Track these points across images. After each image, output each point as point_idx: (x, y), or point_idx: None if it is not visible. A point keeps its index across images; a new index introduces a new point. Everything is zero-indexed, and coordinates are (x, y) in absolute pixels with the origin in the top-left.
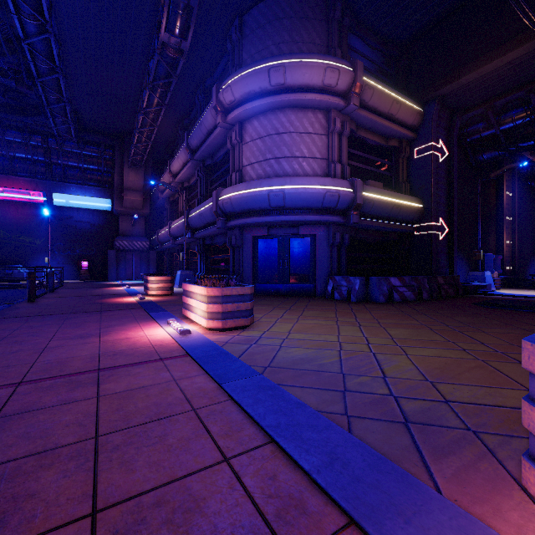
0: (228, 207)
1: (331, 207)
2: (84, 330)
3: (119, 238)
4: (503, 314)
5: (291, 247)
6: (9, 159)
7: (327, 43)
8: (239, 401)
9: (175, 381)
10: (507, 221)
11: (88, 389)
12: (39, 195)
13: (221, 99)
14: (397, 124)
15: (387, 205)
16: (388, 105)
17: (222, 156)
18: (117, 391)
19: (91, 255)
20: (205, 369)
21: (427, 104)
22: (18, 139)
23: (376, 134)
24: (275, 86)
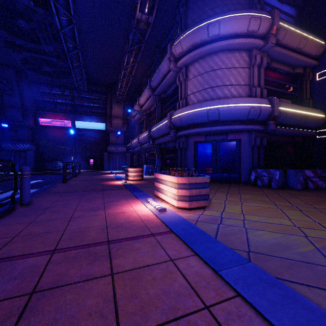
0: (178, 123)
1: (254, 119)
2: (94, 204)
3: (110, 146)
4: None
5: (221, 149)
6: (54, 103)
7: (249, 2)
8: (252, 302)
9: (172, 261)
10: None
11: (103, 263)
12: (68, 122)
13: (173, 52)
14: (303, 55)
15: (297, 116)
16: (297, 41)
17: (172, 91)
18: (126, 269)
19: (95, 155)
20: (193, 250)
21: None
22: (58, 92)
23: (285, 64)
24: (212, 37)
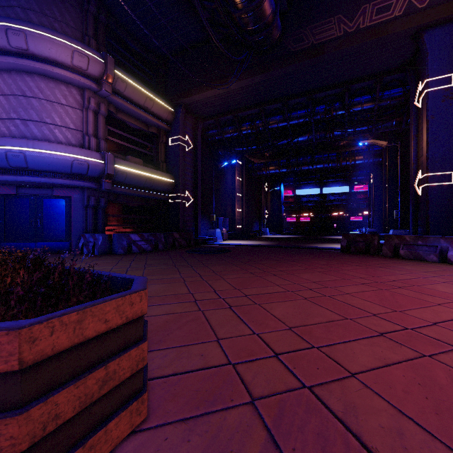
0: None
1: (82, 174)
2: None
3: None
4: (187, 257)
5: (45, 207)
6: None
7: (82, 29)
8: None
9: None
10: (239, 196)
11: None
12: None
13: None
14: (154, 116)
15: (141, 177)
16: (142, 100)
17: None
18: None
19: None
20: None
21: (177, 107)
22: None
23: (137, 120)
24: (16, 48)
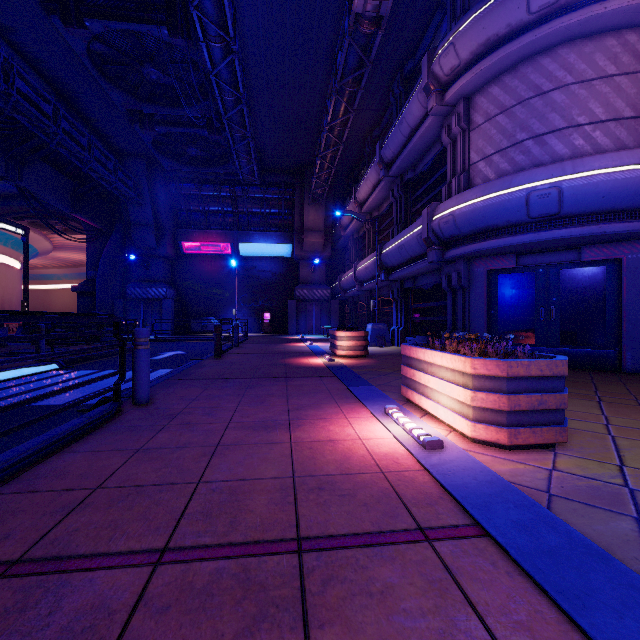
0: (448, 229)
1: None
2: (268, 412)
3: (299, 287)
4: None
5: (562, 285)
6: (205, 214)
7: None
8: None
9: None
10: None
11: None
12: (228, 246)
13: (437, 71)
14: None
15: None
16: None
17: (431, 161)
18: None
19: (272, 306)
20: None
21: None
22: (211, 192)
23: None
24: (538, 11)
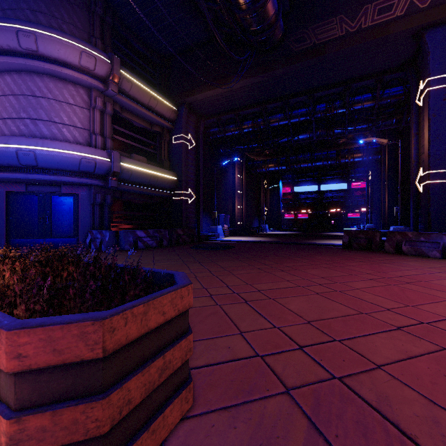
0: None
1: (89, 172)
2: None
3: None
4: (192, 253)
5: (53, 204)
6: None
7: (89, 30)
8: None
9: None
10: (239, 193)
11: None
12: None
13: None
14: (157, 115)
15: (145, 175)
16: (147, 99)
17: None
18: None
19: None
20: None
21: (180, 106)
22: None
23: (142, 118)
24: (27, 50)
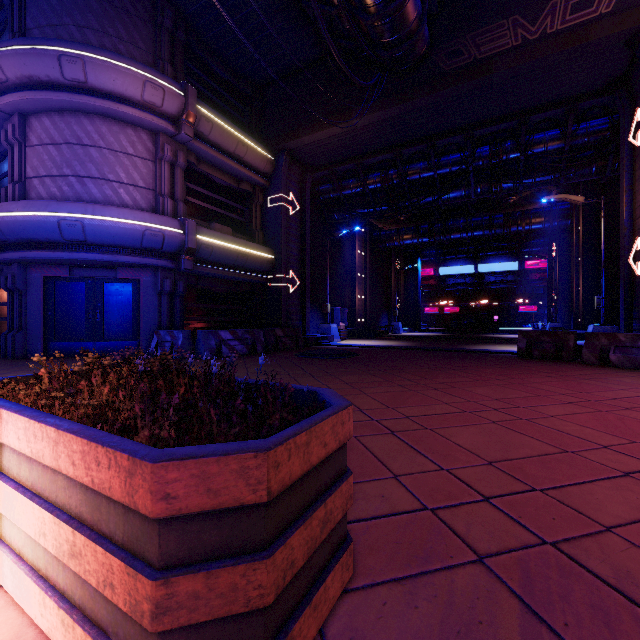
0: None
1: (155, 249)
2: None
3: None
4: (300, 362)
5: (106, 294)
6: None
7: (154, 51)
8: None
9: None
10: (361, 277)
11: None
12: None
13: None
14: (247, 167)
15: (231, 252)
16: (233, 145)
17: (1, 156)
18: None
19: None
20: None
21: (278, 154)
22: None
23: (225, 173)
24: (72, 81)
